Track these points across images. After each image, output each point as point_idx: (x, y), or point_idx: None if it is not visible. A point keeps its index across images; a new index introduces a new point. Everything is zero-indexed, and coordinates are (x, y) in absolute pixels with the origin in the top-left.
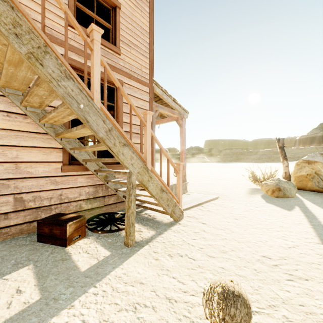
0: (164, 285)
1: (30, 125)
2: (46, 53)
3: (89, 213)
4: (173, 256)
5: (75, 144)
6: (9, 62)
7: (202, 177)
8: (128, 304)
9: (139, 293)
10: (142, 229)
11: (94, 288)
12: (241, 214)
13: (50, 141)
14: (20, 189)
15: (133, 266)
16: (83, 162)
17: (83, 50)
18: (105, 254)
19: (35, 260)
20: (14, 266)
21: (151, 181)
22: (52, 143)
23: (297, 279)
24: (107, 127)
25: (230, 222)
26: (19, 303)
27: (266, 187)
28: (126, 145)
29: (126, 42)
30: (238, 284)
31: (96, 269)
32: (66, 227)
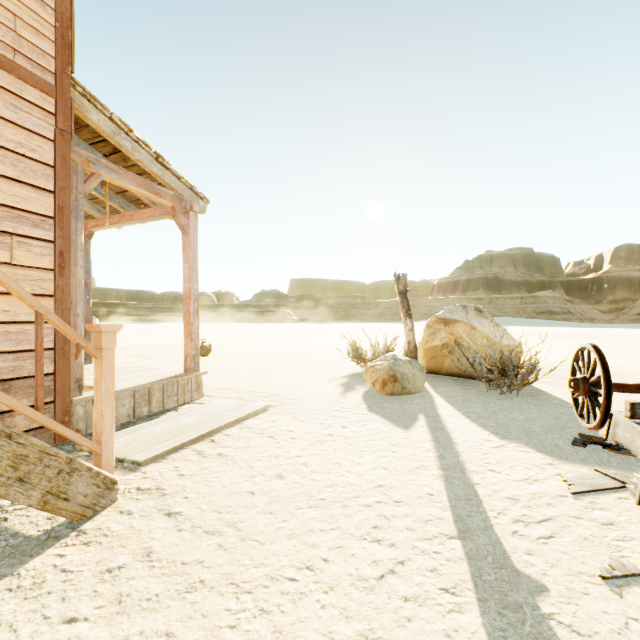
0: None
1: None
2: None
3: None
4: None
5: None
6: None
7: (266, 354)
8: None
9: None
10: None
11: None
12: (301, 455)
13: None
14: None
15: None
16: None
17: None
18: None
19: None
20: None
21: None
22: None
23: None
24: None
25: (259, 492)
26: None
27: (372, 374)
28: None
29: None
30: None
31: None
32: None
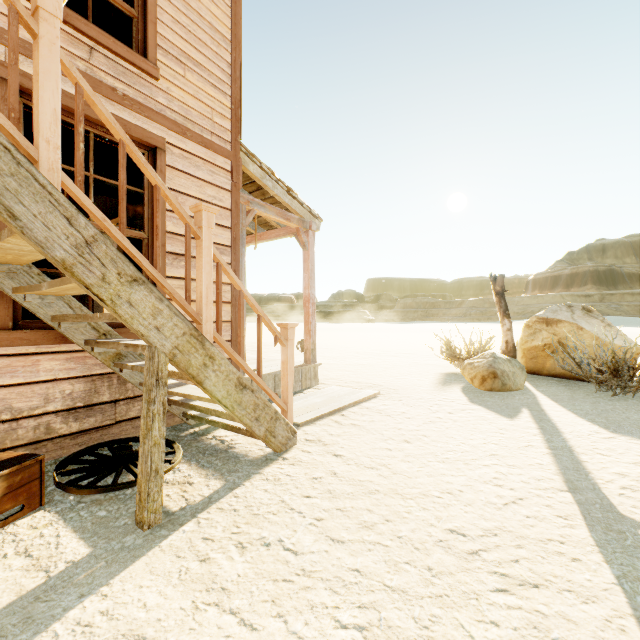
0: (201, 639)
1: None
2: None
3: (74, 442)
4: (247, 547)
5: (31, 278)
6: None
7: (356, 351)
8: None
9: None
10: (194, 477)
11: None
12: (418, 429)
13: None
14: None
15: (138, 587)
16: (52, 322)
17: None
18: (75, 554)
19: None
20: None
21: (213, 366)
22: None
23: (517, 587)
24: (81, 236)
25: (394, 449)
26: None
27: (470, 371)
28: (141, 281)
29: (175, 52)
30: None
31: (30, 606)
32: None
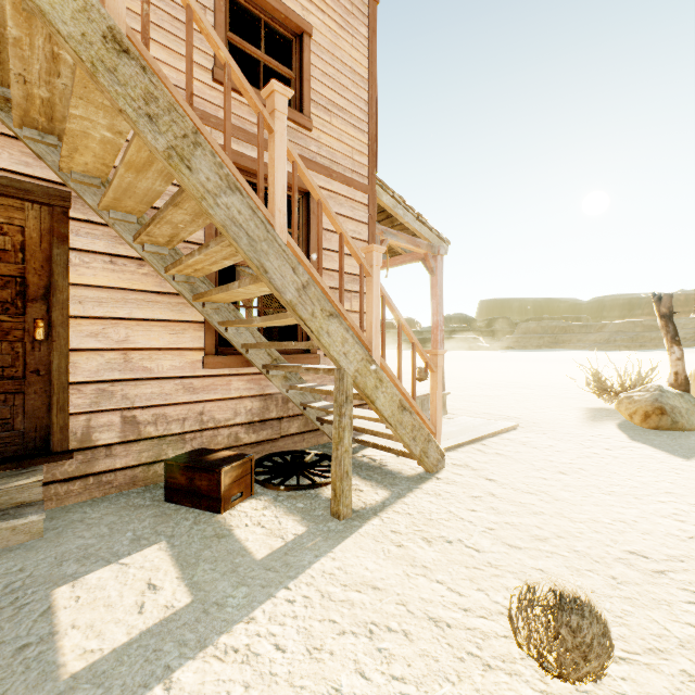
0: (421, 594)
1: (148, 279)
2: (197, 146)
3: (253, 451)
4: (432, 542)
5: (229, 313)
6: (128, 166)
7: (476, 382)
8: (356, 623)
9: (374, 606)
10: (362, 486)
11: (286, 591)
12: (573, 463)
13: (183, 309)
14: (132, 400)
15: (355, 556)
16: (242, 349)
17: (241, 126)
18: (296, 530)
19: (167, 534)
20: (134, 542)
21: (381, 388)
22: (187, 312)
23: None
24: (300, 281)
25: (550, 479)
26: (157, 606)
27: (629, 406)
28: (335, 315)
29: (323, 102)
30: (584, 596)
31: (284, 557)
32: (221, 475)
